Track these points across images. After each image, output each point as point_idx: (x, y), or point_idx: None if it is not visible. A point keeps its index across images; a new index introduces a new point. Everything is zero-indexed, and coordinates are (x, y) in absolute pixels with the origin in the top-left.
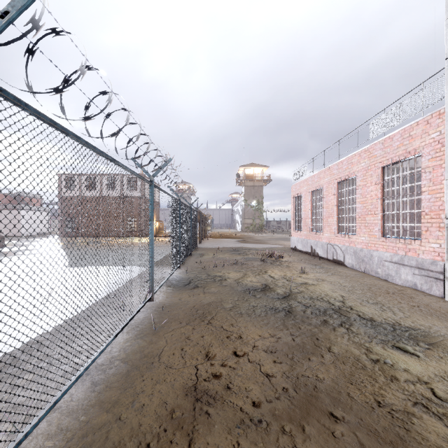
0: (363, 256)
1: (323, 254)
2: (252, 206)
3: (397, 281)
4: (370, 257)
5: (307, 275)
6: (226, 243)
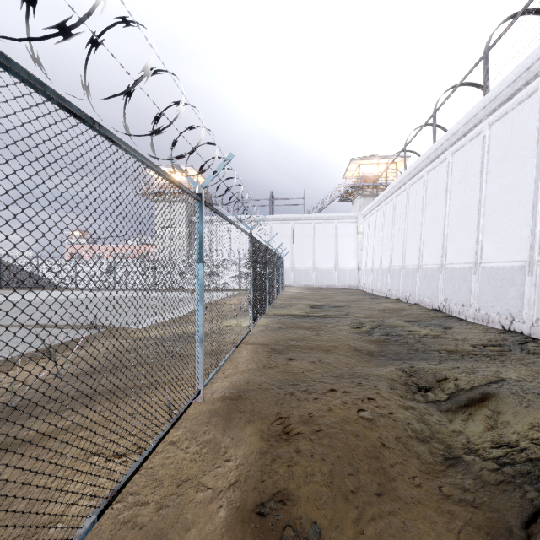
0: None
1: None
2: None
3: None
4: None
5: None
6: None
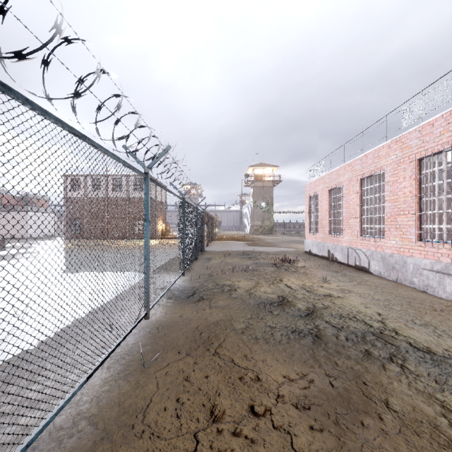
0: (394, 263)
1: (343, 259)
2: (261, 207)
3: (441, 294)
4: (403, 264)
5: (330, 284)
6: (235, 246)
